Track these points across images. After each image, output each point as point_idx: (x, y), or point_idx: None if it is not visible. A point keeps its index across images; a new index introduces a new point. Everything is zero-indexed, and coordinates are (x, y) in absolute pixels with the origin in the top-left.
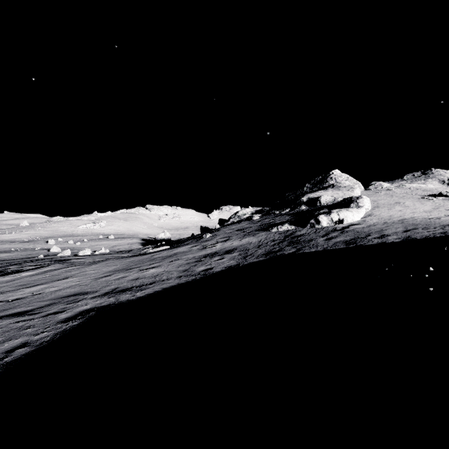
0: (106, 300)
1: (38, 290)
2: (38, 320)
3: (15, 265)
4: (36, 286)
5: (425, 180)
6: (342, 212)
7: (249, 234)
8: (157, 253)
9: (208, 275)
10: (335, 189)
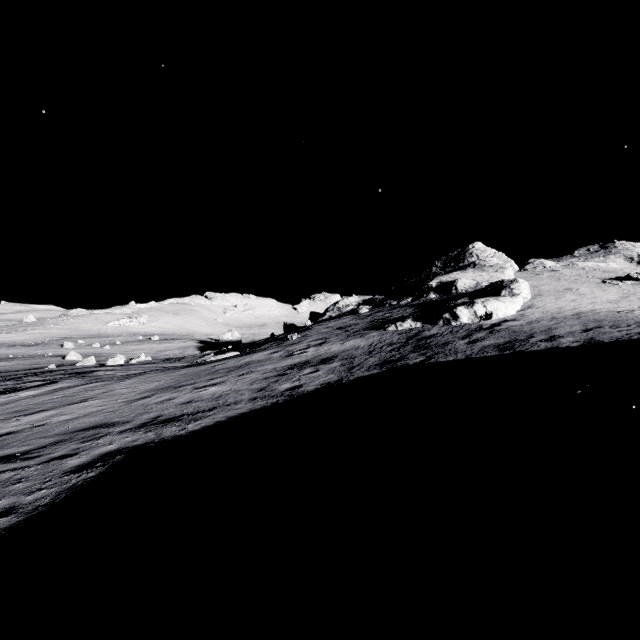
0: (142, 436)
1: (41, 420)
2: (36, 468)
3: (11, 380)
4: (39, 413)
5: (605, 257)
6: (490, 303)
7: (355, 335)
8: (220, 363)
9: (296, 396)
10: (478, 270)
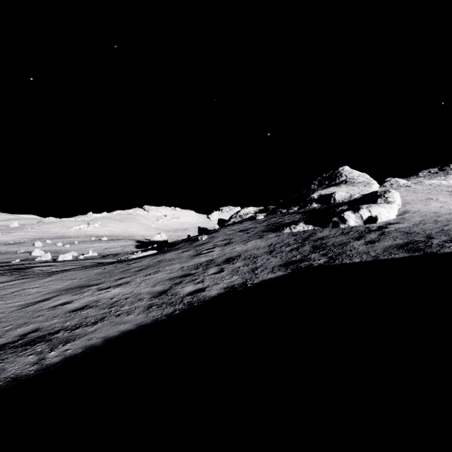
0: None
1: None
2: None
3: None
4: None
5: (445, 176)
6: (374, 208)
7: (255, 236)
8: (137, 261)
9: (196, 304)
10: (349, 185)
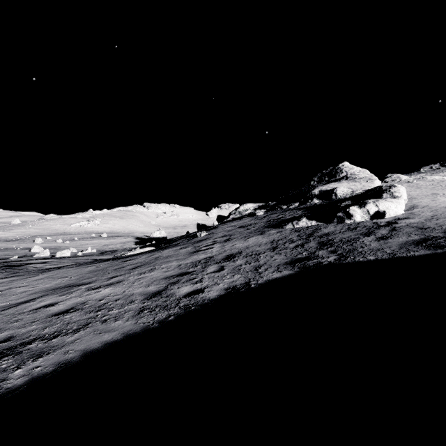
0: None
1: None
2: None
3: None
4: None
5: None
6: (382, 203)
7: (255, 232)
8: (133, 258)
9: (194, 308)
10: (351, 181)
